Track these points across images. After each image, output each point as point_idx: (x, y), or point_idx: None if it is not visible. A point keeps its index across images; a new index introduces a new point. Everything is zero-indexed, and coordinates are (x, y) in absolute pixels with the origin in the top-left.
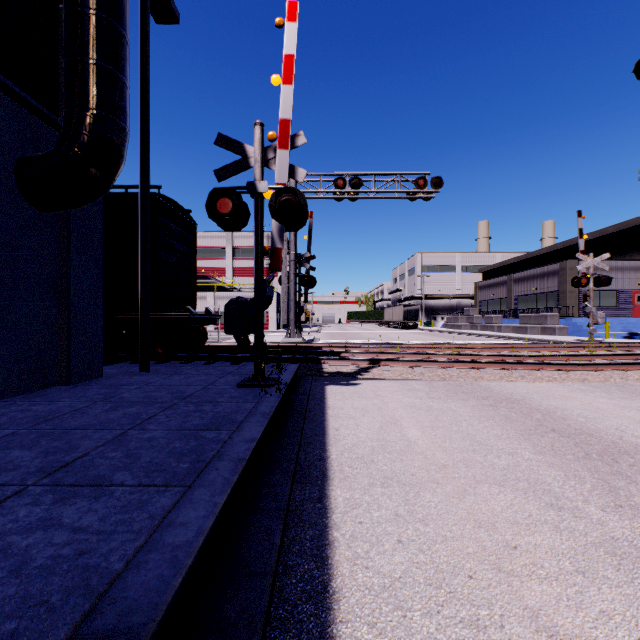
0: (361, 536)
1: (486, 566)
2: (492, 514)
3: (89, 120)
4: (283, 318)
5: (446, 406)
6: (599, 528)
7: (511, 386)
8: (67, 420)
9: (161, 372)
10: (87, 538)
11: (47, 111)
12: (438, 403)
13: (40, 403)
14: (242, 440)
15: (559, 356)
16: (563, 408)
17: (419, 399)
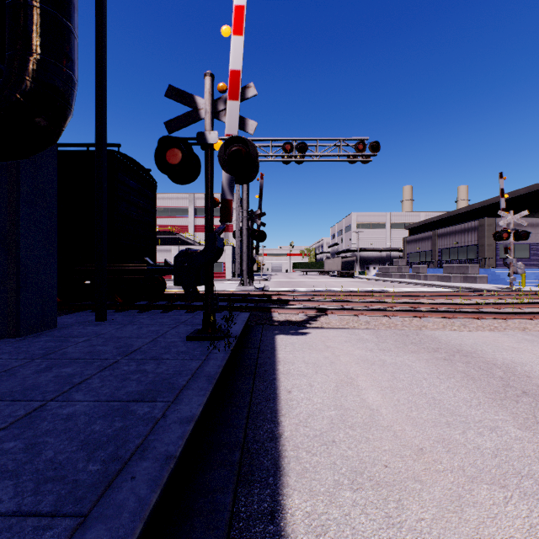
0: None
1: None
2: None
3: (30, 64)
4: (237, 268)
5: (399, 360)
6: None
7: (456, 336)
8: None
9: (116, 322)
10: None
11: None
12: (390, 356)
13: None
14: (177, 420)
15: (492, 304)
16: (520, 363)
17: (370, 351)
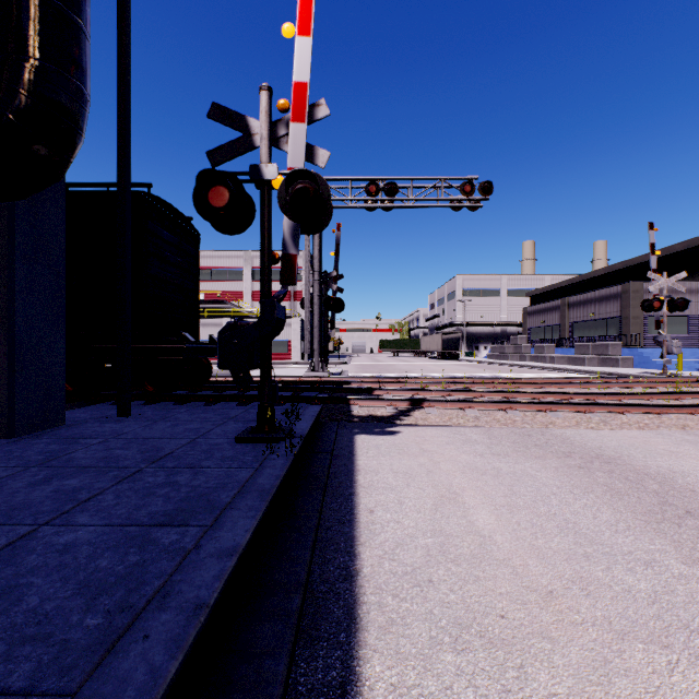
0: None
1: None
2: None
3: (26, 73)
4: (305, 348)
5: (519, 468)
6: None
7: (595, 436)
8: None
9: (144, 417)
10: None
11: None
12: (507, 463)
13: None
14: (215, 552)
15: (640, 394)
16: (681, 472)
17: (480, 456)
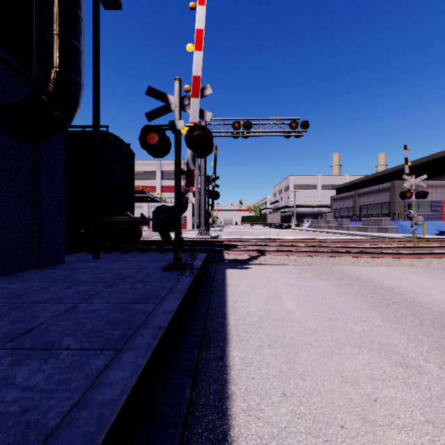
0: (253, 390)
1: (354, 417)
2: (355, 371)
3: (53, 75)
4: (196, 221)
5: (314, 284)
6: (439, 383)
7: (360, 269)
8: (34, 296)
9: (108, 259)
10: (32, 396)
11: (23, 69)
12: (308, 282)
13: (16, 282)
14: (163, 311)
15: (392, 248)
16: (399, 286)
17: (294, 279)
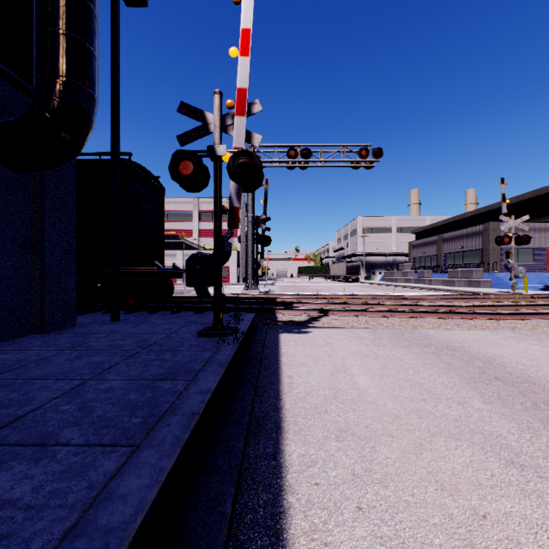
0: (318, 502)
1: (457, 542)
2: (453, 473)
3: (58, 86)
4: (242, 272)
5: (392, 353)
6: None
7: (449, 334)
8: (31, 369)
9: (130, 321)
10: (12, 516)
11: (20, 79)
12: (384, 350)
13: (10, 352)
14: (197, 391)
15: (488, 306)
16: (501, 355)
17: (366, 346)
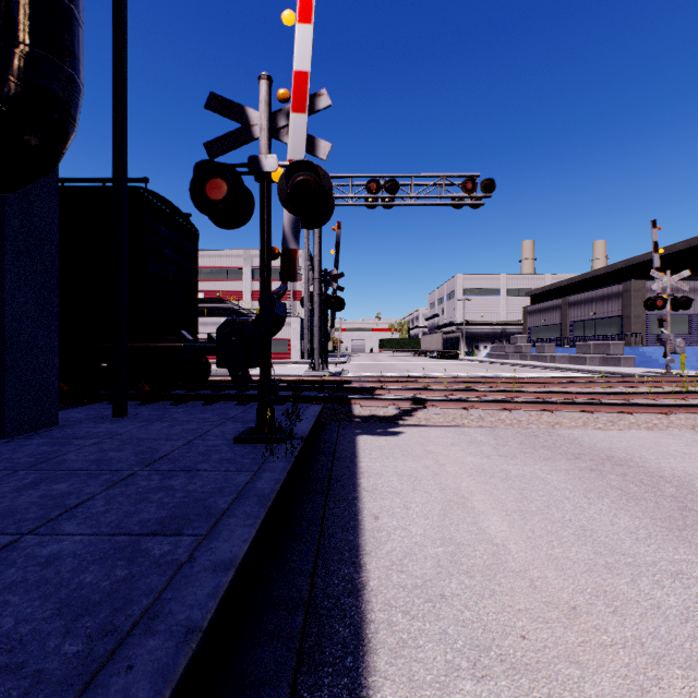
0: None
1: None
2: None
3: (15, 59)
4: (305, 347)
5: (529, 471)
6: None
7: (603, 436)
8: None
9: (141, 417)
10: None
11: None
12: (516, 465)
13: None
14: (209, 565)
15: (646, 393)
16: (697, 474)
17: (487, 458)
